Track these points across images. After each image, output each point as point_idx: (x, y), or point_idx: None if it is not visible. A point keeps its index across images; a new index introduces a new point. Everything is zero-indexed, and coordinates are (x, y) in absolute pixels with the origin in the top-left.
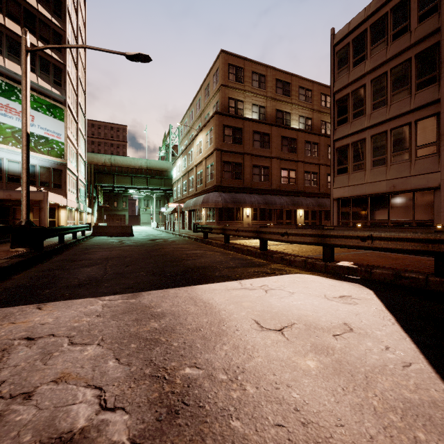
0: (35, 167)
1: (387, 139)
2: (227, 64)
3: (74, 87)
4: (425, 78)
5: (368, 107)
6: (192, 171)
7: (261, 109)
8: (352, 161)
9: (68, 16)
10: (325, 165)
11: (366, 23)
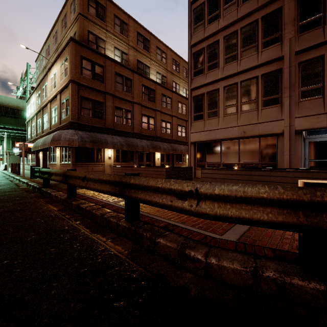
0: None
1: (238, 90)
2: None
3: None
4: (270, 38)
5: (221, 61)
6: (46, 107)
7: (123, 54)
8: (207, 108)
9: None
10: (176, 117)
11: None
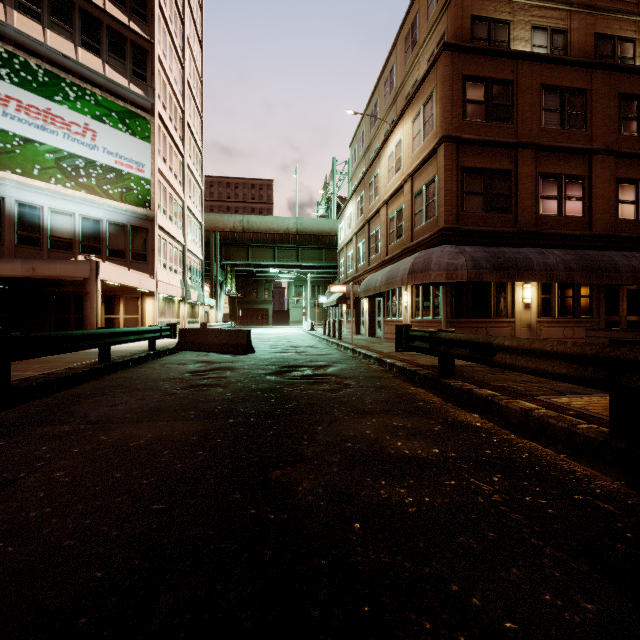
0: (99, 223)
1: None
2: None
3: (176, 93)
4: None
5: None
6: (377, 216)
7: (554, 37)
8: None
9: None
10: None
11: None
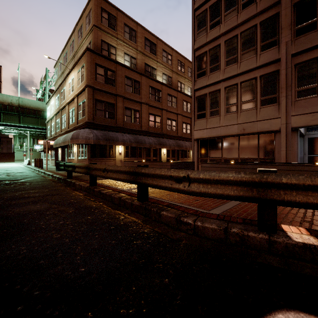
0: None
1: (238, 90)
2: (100, 8)
3: None
4: (268, 42)
5: (222, 63)
6: (65, 109)
7: (132, 59)
8: (209, 108)
9: None
10: (181, 115)
11: None
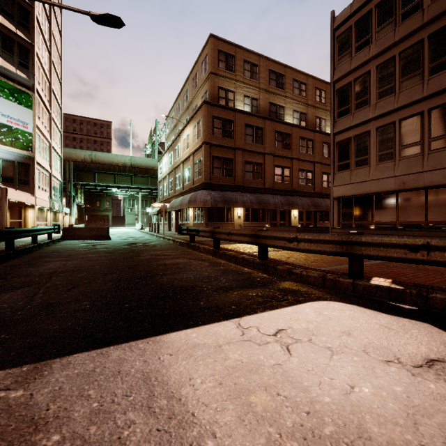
0: None
1: (395, 131)
2: (217, 51)
3: (46, 73)
4: (440, 61)
5: (373, 96)
6: (179, 167)
7: (253, 101)
8: (355, 156)
9: None
10: (320, 163)
11: (371, 3)
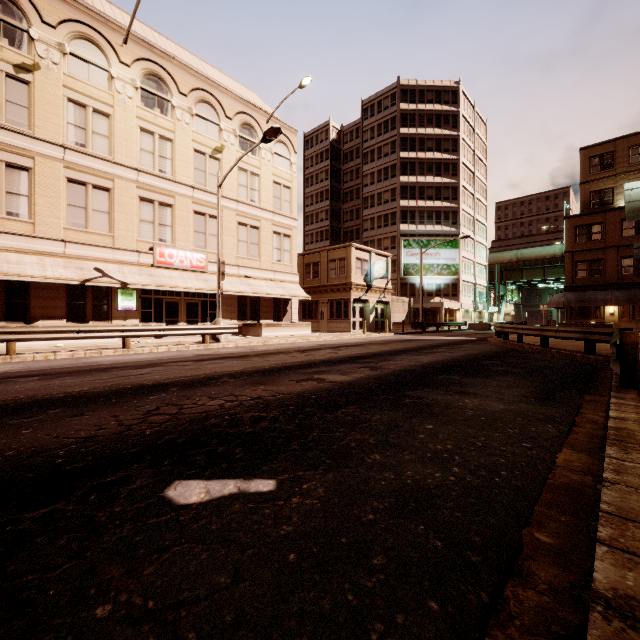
0: (440, 285)
1: None
2: (588, 159)
3: (470, 214)
4: None
5: None
6: None
7: None
8: None
9: (463, 166)
10: None
11: None
